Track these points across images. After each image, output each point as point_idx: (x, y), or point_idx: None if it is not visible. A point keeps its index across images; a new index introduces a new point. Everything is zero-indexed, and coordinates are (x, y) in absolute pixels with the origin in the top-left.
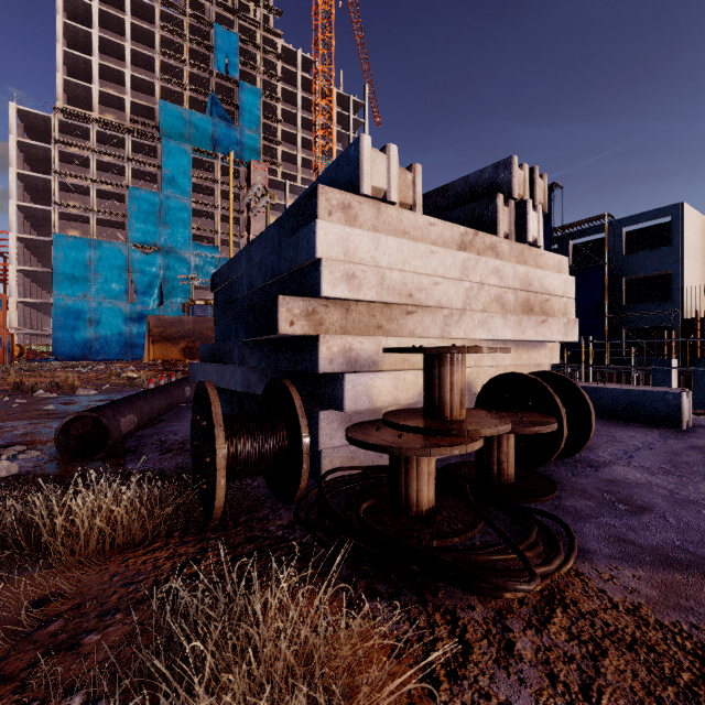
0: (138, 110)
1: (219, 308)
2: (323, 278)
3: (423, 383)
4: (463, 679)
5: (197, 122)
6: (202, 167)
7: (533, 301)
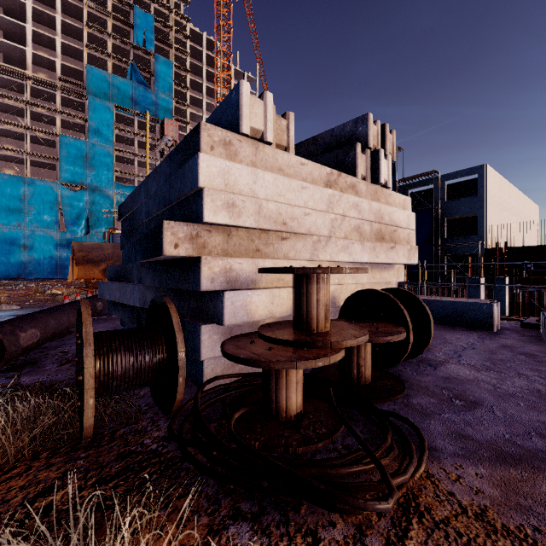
0: (67, 72)
1: (125, 235)
2: (205, 205)
3: (293, 300)
4: None
5: (119, 85)
6: (123, 122)
7: (384, 231)
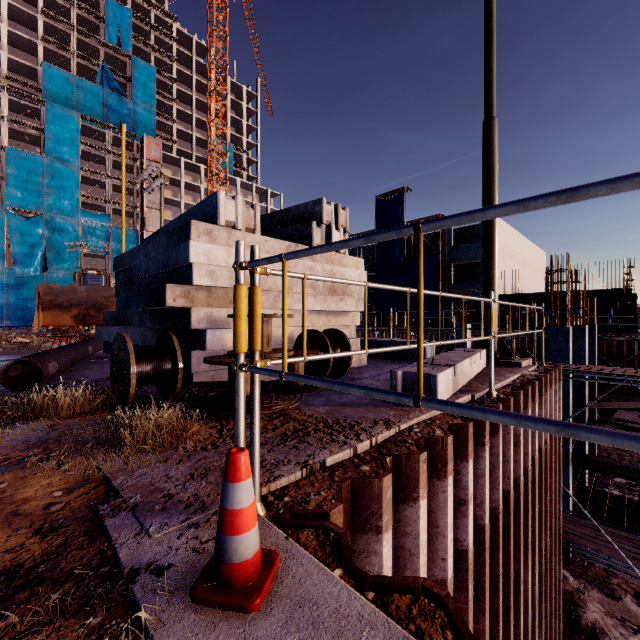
0: (16, 68)
1: (121, 285)
2: (194, 274)
3: None
4: (232, 430)
5: (86, 90)
6: (91, 135)
7: (337, 286)
